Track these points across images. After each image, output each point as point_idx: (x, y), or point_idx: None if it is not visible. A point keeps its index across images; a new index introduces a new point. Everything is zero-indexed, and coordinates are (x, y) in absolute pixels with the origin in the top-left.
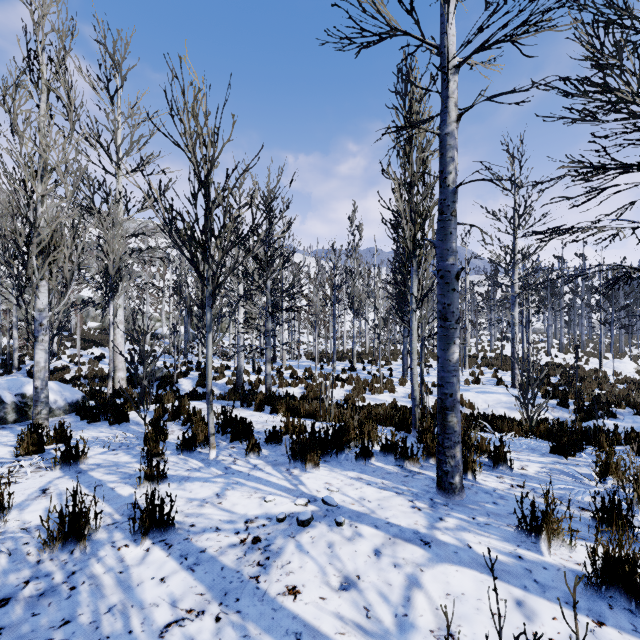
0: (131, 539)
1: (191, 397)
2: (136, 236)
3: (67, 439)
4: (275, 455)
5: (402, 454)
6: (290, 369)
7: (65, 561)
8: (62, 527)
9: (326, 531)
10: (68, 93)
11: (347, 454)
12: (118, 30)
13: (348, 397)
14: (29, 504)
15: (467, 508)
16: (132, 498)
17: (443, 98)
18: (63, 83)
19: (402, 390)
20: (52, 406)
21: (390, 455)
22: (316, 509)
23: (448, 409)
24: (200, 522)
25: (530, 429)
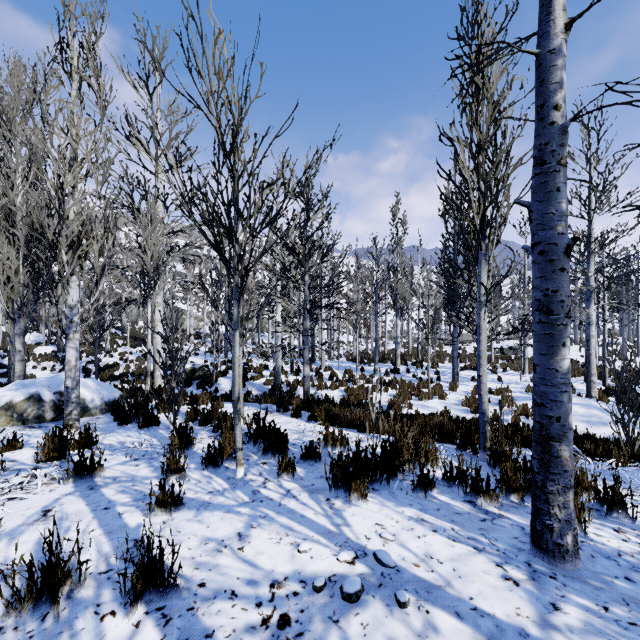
0: (121, 602)
1: (226, 399)
2: (174, 233)
3: (92, 444)
4: (312, 477)
5: (474, 487)
6: (329, 370)
7: (30, 634)
8: (33, 583)
9: (383, 615)
10: (98, 78)
11: (400, 480)
12: (157, 26)
13: (393, 403)
14: (23, 531)
15: (588, 586)
16: (138, 531)
17: (544, 2)
18: (93, 68)
19: (453, 396)
20: (89, 405)
21: (456, 486)
22: (367, 571)
23: (553, 438)
24: (212, 580)
25: (631, 454)
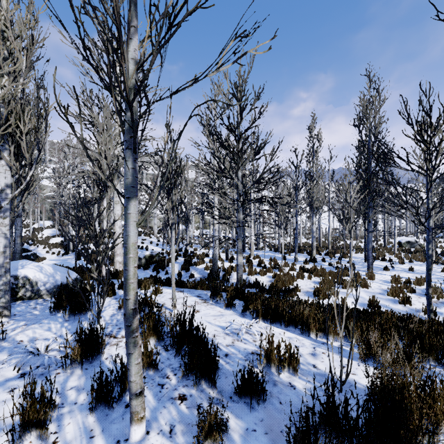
0: None
1: (168, 283)
2: None
3: None
4: None
5: None
6: (257, 258)
7: None
8: None
9: None
10: None
11: None
12: None
13: (318, 290)
14: None
15: None
16: None
17: None
18: None
19: (375, 285)
20: (40, 288)
21: None
22: None
23: None
24: None
25: None
